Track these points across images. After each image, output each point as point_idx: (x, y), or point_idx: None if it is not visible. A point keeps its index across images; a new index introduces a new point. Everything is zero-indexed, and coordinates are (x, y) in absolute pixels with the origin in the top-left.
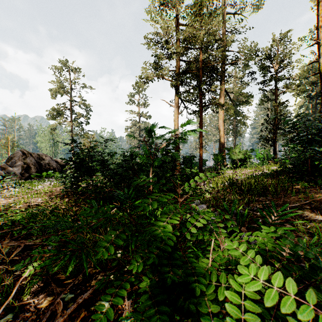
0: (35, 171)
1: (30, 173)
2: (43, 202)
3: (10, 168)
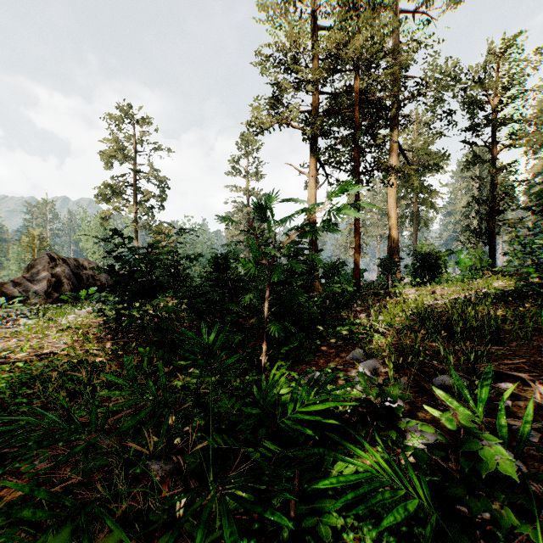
0: (71, 288)
1: (61, 292)
2: (66, 347)
3: (29, 284)
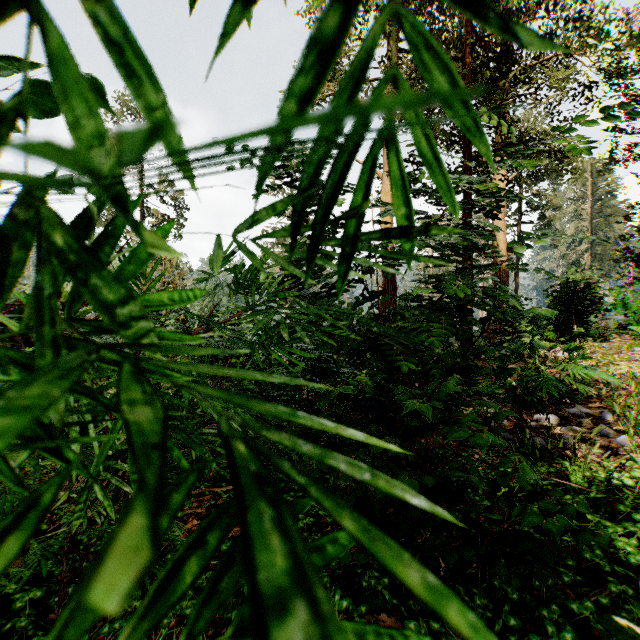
0: None
1: None
2: None
3: None
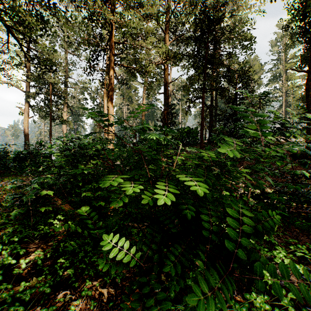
0: None
1: None
2: None
3: None
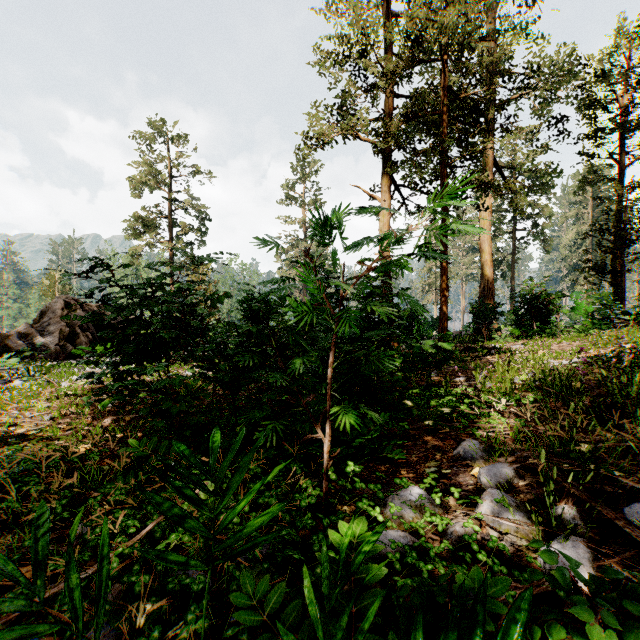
0: (88, 341)
1: (76, 345)
2: (49, 424)
3: (38, 335)
